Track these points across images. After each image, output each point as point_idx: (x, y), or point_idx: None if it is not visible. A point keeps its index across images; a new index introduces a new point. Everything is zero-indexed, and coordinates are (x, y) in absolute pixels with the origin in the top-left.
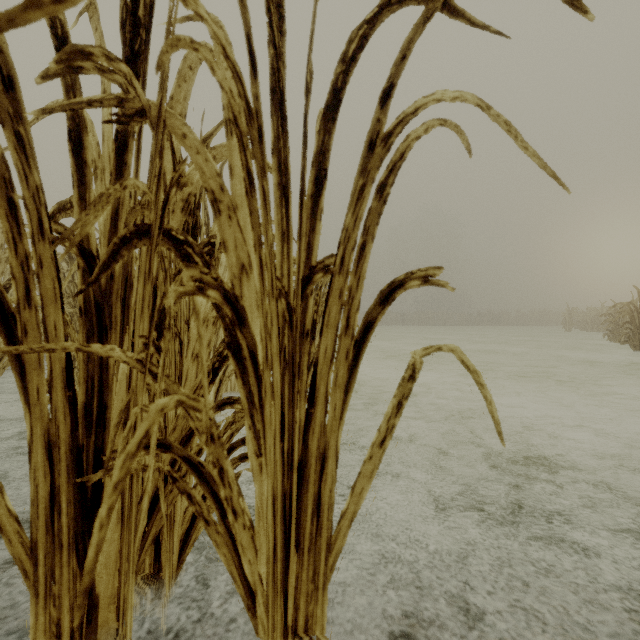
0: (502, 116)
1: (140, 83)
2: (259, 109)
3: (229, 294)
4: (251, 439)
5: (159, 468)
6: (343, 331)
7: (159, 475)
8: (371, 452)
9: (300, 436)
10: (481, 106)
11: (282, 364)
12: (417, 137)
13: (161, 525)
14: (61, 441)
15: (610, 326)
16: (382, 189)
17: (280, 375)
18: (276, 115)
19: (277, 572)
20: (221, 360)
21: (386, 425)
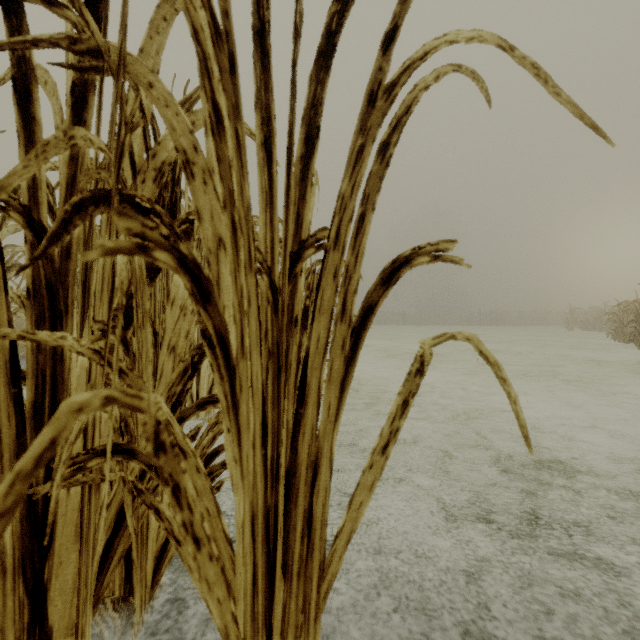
0: (529, 57)
1: (102, 29)
2: (230, 31)
3: (187, 259)
4: (230, 444)
5: (124, 477)
6: (338, 317)
7: (124, 486)
8: (371, 460)
9: (288, 440)
10: (503, 46)
11: (267, 356)
12: (426, 86)
13: (130, 542)
14: (4, 446)
15: (614, 325)
16: (384, 149)
17: (261, 367)
18: (260, 63)
19: (258, 606)
20: (201, 353)
21: (389, 428)
